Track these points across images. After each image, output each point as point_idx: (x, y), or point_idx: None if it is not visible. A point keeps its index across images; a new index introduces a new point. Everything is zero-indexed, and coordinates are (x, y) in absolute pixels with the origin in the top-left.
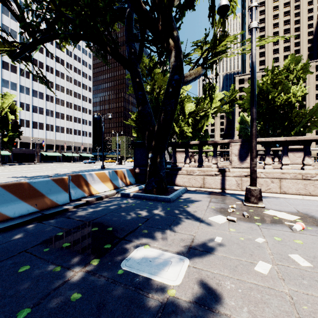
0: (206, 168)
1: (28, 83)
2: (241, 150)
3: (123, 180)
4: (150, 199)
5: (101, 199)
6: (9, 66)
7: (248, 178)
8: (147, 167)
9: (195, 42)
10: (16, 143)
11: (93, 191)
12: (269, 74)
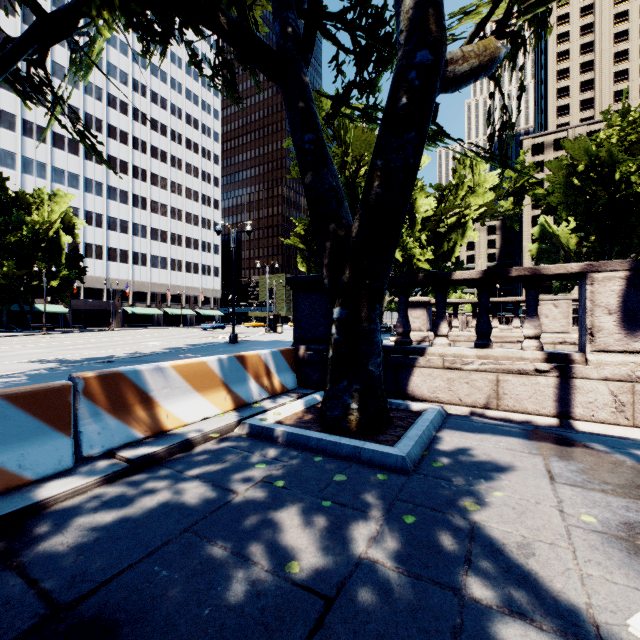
0: (504, 351)
1: (100, 173)
2: (631, 294)
3: (263, 381)
4: (337, 454)
5: (186, 450)
6: (65, 143)
7: None
8: (328, 347)
9: (457, 11)
10: (77, 291)
11: (166, 421)
12: (615, 123)
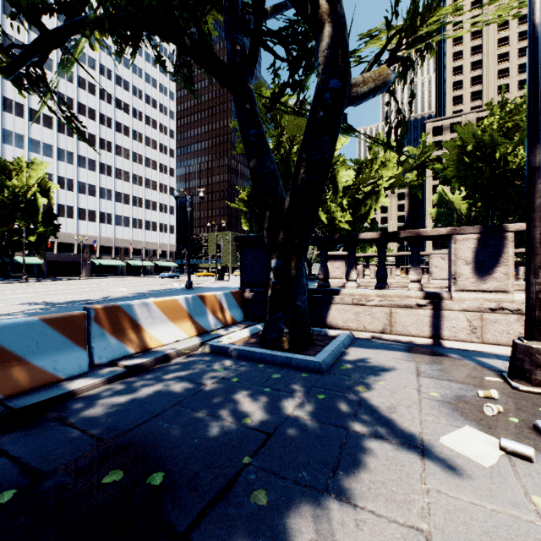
0: (395, 291)
1: (71, 144)
2: (481, 250)
3: (218, 315)
4: (274, 363)
5: (165, 362)
6: (40, 118)
7: (498, 314)
8: (267, 288)
9: (365, 34)
10: (51, 245)
11: (149, 342)
12: (496, 113)
